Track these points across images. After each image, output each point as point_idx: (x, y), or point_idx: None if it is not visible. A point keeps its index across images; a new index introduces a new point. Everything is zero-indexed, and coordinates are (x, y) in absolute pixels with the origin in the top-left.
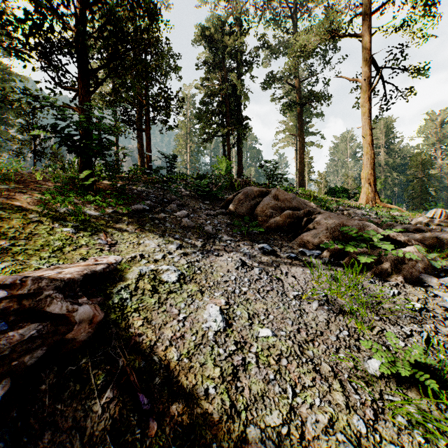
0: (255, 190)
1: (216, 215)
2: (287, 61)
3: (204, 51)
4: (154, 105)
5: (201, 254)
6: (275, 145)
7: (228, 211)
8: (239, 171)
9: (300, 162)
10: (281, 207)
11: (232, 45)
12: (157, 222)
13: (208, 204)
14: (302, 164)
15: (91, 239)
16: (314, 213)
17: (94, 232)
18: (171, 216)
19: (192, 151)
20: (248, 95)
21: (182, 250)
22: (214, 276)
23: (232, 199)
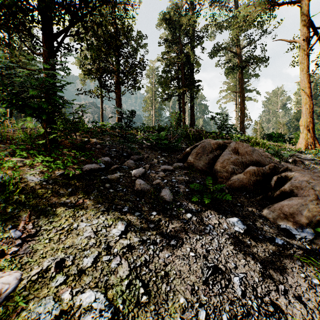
0: (212, 143)
1: (174, 170)
2: (232, 31)
3: (164, 32)
4: (122, 71)
5: (152, 245)
6: (219, 101)
7: (185, 164)
8: (192, 122)
9: (241, 114)
10: (242, 161)
11: (186, 24)
12: (107, 186)
13: (166, 156)
14: (242, 115)
15: (1, 228)
16: (279, 167)
17: (17, 212)
18: (126, 175)
19: (156, 108)
20: (198, 62)
21: (126, 240)
22: (170, 309)
23: (189, 151)
